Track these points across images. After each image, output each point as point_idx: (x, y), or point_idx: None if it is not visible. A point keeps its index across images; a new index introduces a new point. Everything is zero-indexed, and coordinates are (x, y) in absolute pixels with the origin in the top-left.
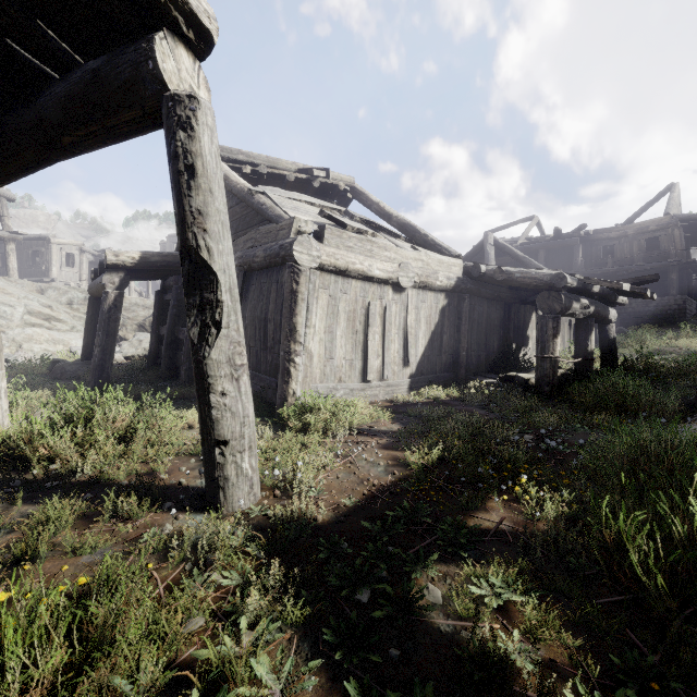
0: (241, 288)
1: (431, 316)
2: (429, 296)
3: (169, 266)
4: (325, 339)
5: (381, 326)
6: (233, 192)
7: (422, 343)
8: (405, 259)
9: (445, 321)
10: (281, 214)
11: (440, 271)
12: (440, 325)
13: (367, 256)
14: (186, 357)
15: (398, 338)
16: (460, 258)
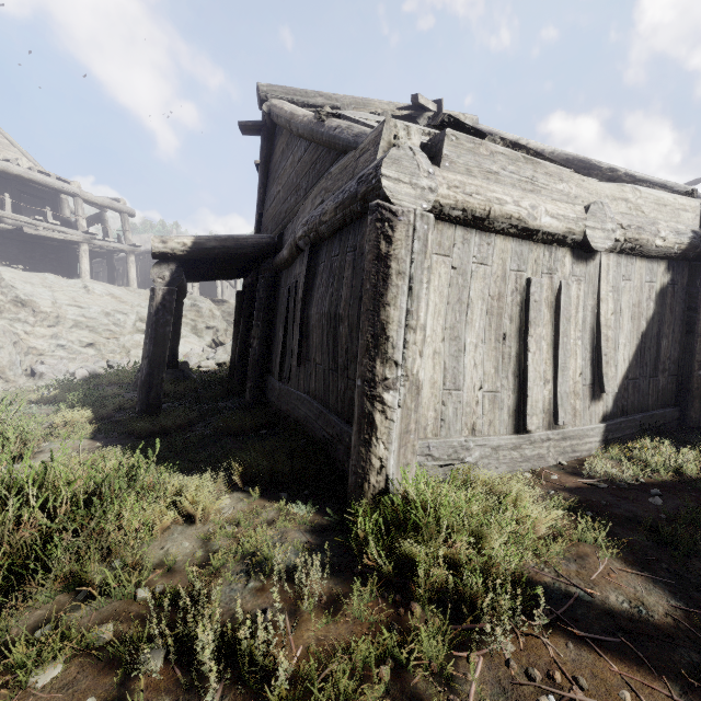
0: (305, 269)
1: (641, 304)
2: (637, 268)
3: (229, 253)
4: (443, 351)
5: (550, 324)
6: (299, 131)
7: (623, 355)
8: (595, 198)
9: (666, 314)
10: (363, 129)
11: (660, 220)
12: (656, 320)
13: (525, 190)
14: (251, 371)
15: (580, 346)
16: (692, 197)
